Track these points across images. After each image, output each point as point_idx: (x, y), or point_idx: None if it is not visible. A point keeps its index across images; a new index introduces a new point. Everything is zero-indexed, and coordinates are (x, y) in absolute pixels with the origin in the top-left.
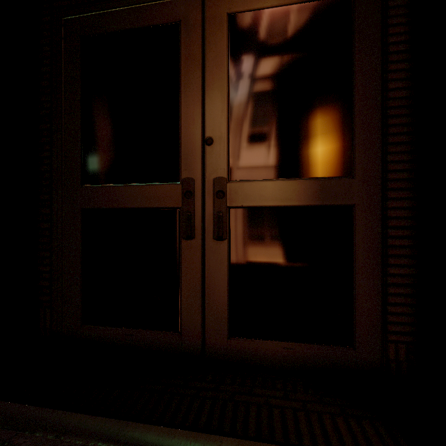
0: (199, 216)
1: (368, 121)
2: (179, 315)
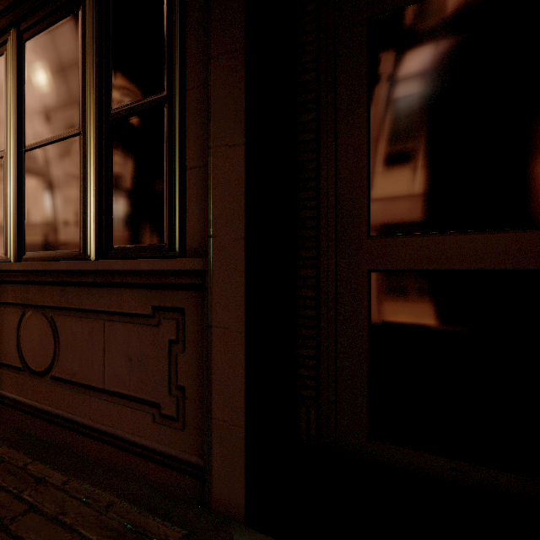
0: None
1: None
2: None
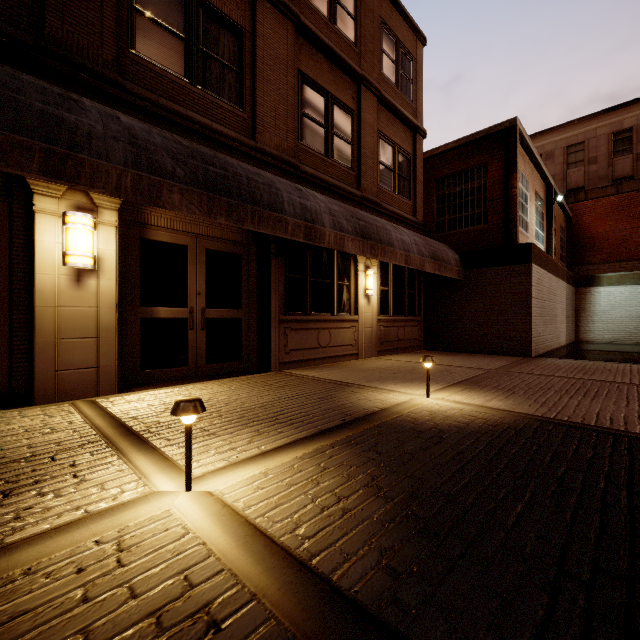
0: None
1: (1, 276)
2: None
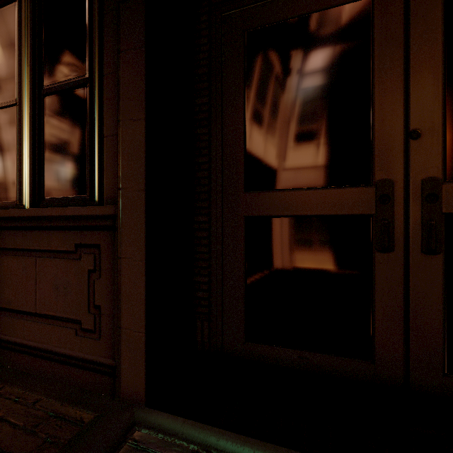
0: (400, 224)
1: None
2: (371, 340)
